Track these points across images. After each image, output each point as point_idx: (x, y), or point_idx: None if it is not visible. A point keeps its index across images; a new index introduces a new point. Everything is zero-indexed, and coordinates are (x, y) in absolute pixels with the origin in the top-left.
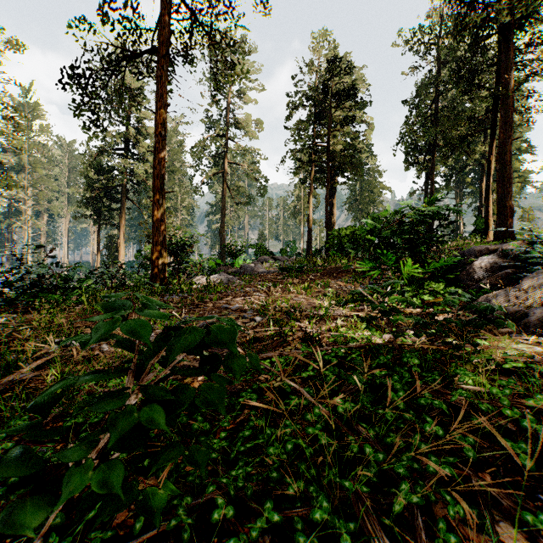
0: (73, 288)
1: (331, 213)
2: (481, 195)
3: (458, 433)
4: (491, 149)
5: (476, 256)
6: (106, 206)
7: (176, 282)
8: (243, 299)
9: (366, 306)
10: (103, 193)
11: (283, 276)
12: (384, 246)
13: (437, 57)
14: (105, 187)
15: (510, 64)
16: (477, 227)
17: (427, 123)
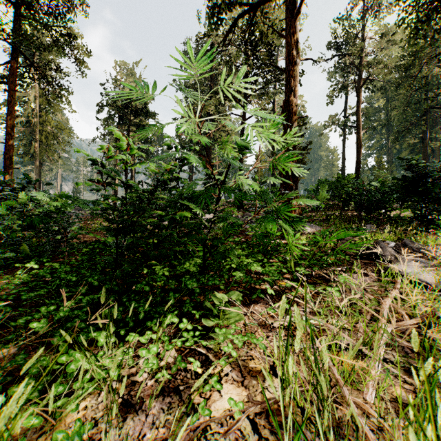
0: None
1: (132, 179)
2: None
3: None
4: None
5: None
6: None
7: None
8: None
9: None
10: None
11: (93, 217)
12: None
13: None
14: None
15: None
16: None
17: None
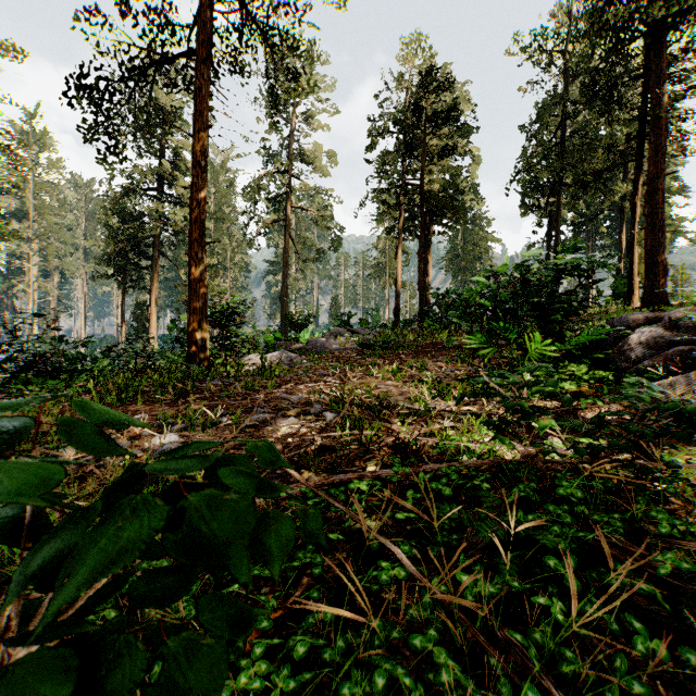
0: (82, 370)
1: (425, 272)
2: (620, 249)
3: (693, 652)
4: (636, 188)
5: (630, 328)
6: (133, 263)
7: (222, 363)
8: (308, 386)
9: (480, 397)
10: (130, 246)
11: (364, 354)
12: (502, 314)
13: (564, 68)
14: (132, 238)
15: (662, 75)
16: (616, 291)
17: (550, 155)
